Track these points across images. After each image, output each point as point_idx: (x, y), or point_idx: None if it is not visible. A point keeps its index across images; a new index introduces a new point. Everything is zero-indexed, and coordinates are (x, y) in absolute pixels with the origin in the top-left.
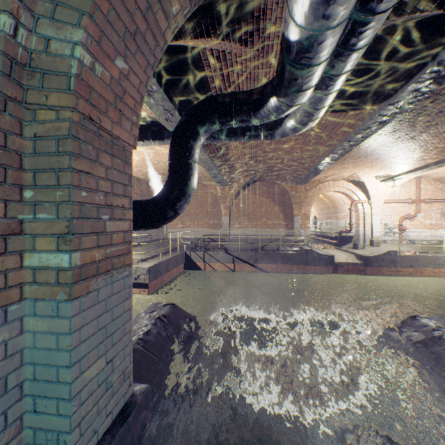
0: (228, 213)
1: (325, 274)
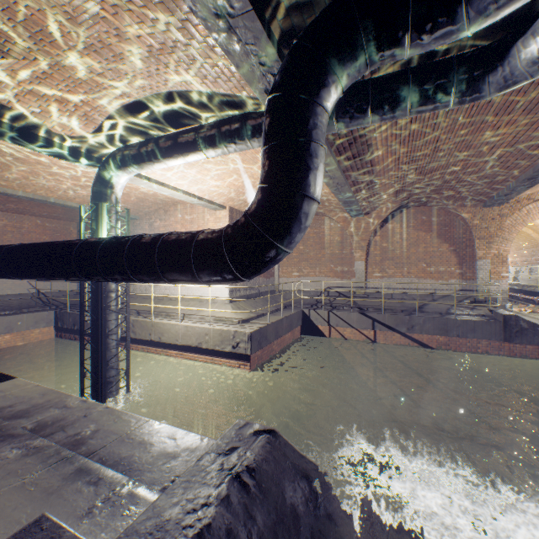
0: (363, 255)
1: None
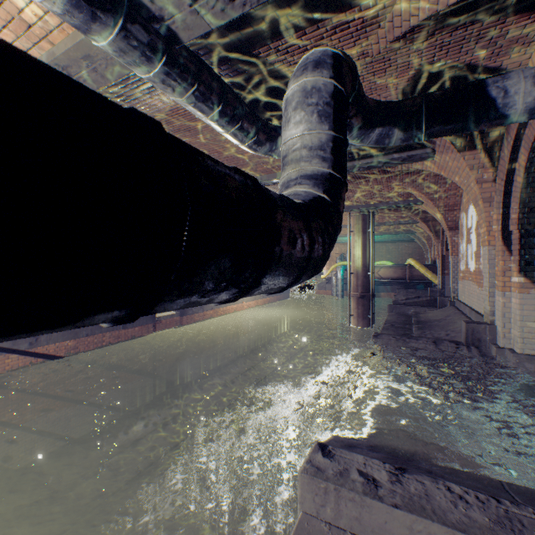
0: None
1: (147, 335)
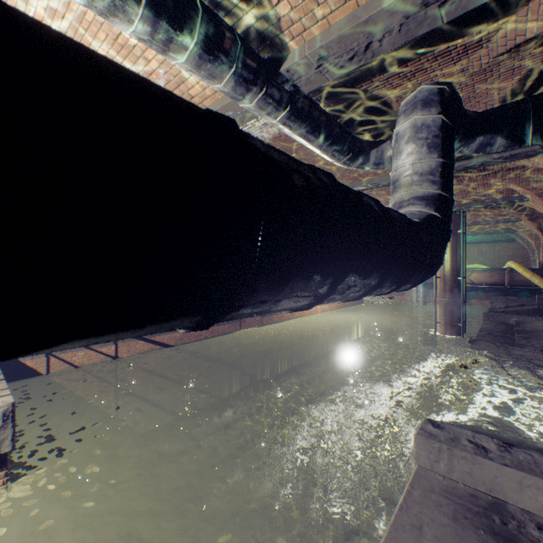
0: None
1: (234, 332)
